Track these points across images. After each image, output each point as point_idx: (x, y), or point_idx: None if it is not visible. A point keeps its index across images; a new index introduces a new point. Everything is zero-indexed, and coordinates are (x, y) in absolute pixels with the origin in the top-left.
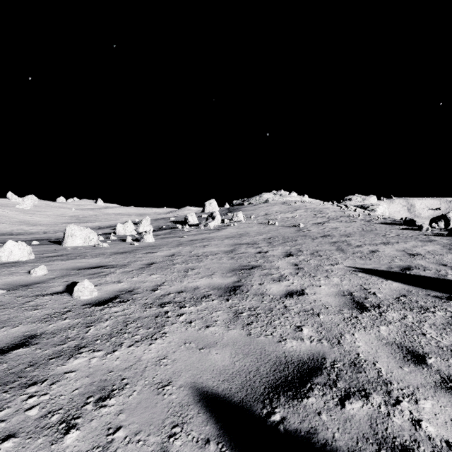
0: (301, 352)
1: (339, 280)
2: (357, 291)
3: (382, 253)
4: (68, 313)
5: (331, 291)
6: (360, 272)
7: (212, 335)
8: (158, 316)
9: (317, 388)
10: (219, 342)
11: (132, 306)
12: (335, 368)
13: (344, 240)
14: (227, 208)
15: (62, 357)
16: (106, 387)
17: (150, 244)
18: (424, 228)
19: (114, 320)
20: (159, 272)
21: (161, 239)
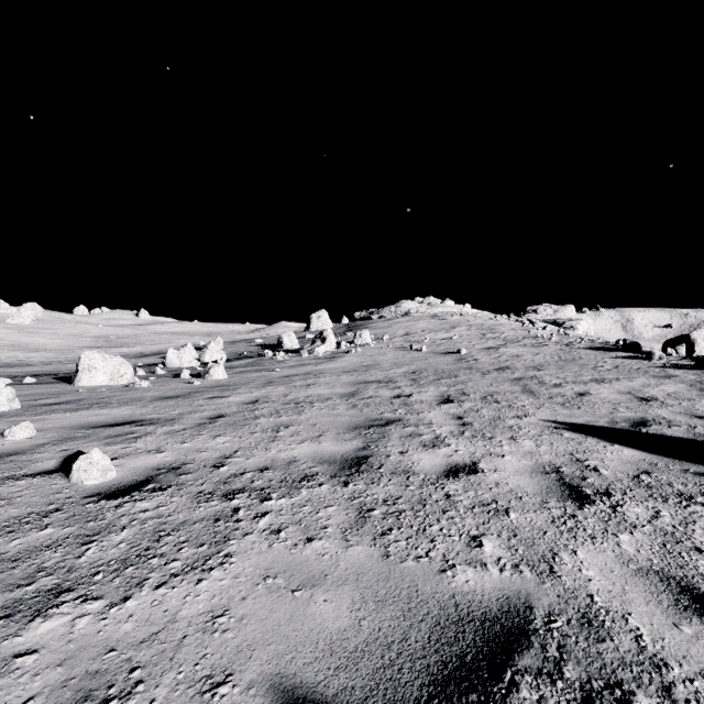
0: (486, 593)
1: (533, 445)
2: (567, 464)
3: (596, 398)
4: (54, 515)
5: (523, 465)
6: (566, 430)
7: (318, 558)
8: (220, 519)
9: (525, 681)
10: (330, 573)
11: (175, 499)
12: (554, 630)
13: (533, 375)
14: (345, 324)
15: (19, 616)
16: (95, 691)
17: (219, 383)
18: (656, 356)
19: (137, 528)
20: (230, 433)
21: (238, 374)
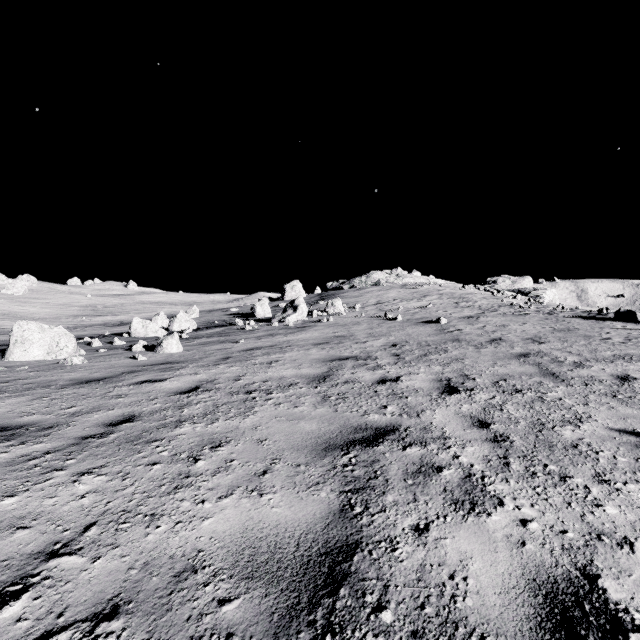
0: None
1: None
2: None
3: None
4: None
5: None
6: None
7: None
8: None
9: None
10: None
11: None
12: None
13: (538, 350)
14: (317, 294)
15: None
16: None
17: (168, 358)
18: None
19: None
20: (113, 464)
21: (197, 346)
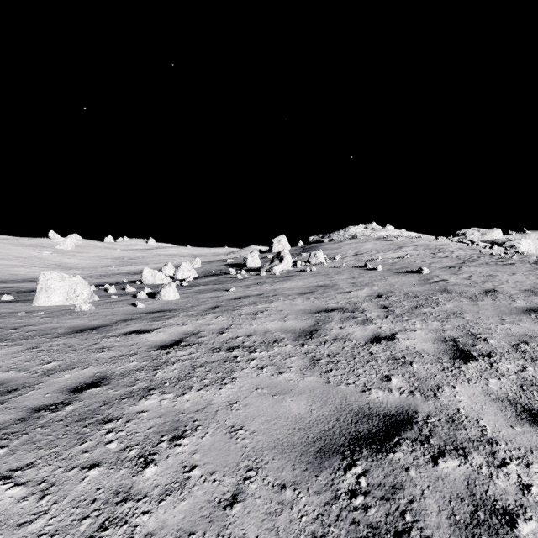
0: None
1: None
2: None
3: None
4: None
5: None
6: None
7: None
8: None
9: None
10: None
11: None
12: None
13: None
14: (300, 247)
15: None
16: None
17: (163, 306)
18: None
19: None
20: (43, 463)
21: (193, 294)
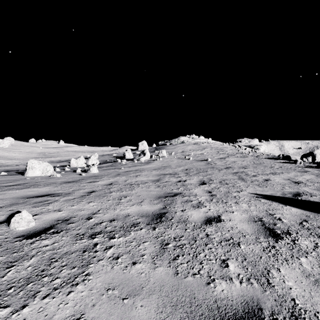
0: (234, 299)
1: (247, 206)
2: (265, 216)
3: (273, 182)
4: None
5: (243, 217)
6: (262, 198)
7: (138, 275)
8: (86, 251)
9: None
10: (145, 286)
11: (63, 238)
12: None
13: (242, 171)
14: (154, 147)
15: None
16: None
17: (94, 175)
18: (298, 162)
19: (39, 257)
20: (97, 200)
21: (104, 170)
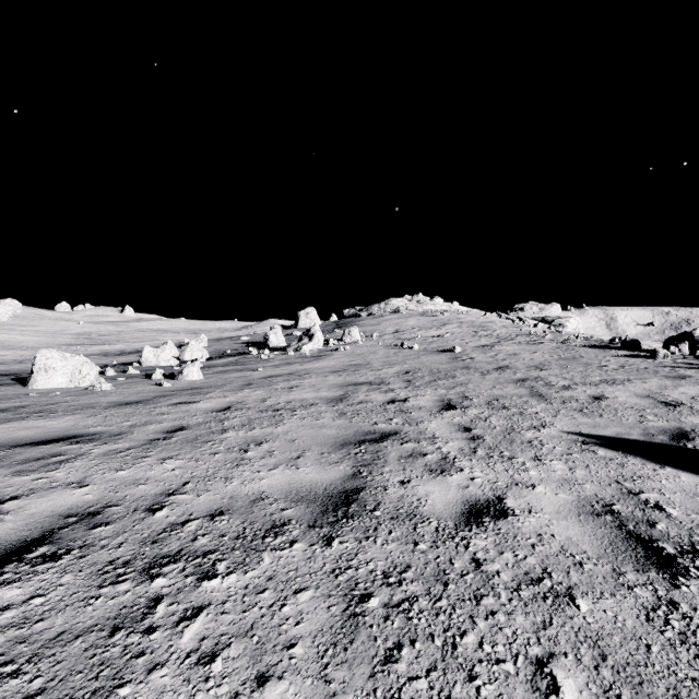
0: None
1: (566, 468)
2: (619, 499)
3: (615, 402)
4: None
5: (563, 501)
6: (598, 445)
7: None
8: (121, 627)
9: None
10: None
11: (65, 579)
12: None
13: (536, 376)
14: (333, 322)
15: None
16: None
17: (192, 385)
18: (661, 354)
19: None
20: (185, 454)
21: (216, 375)
